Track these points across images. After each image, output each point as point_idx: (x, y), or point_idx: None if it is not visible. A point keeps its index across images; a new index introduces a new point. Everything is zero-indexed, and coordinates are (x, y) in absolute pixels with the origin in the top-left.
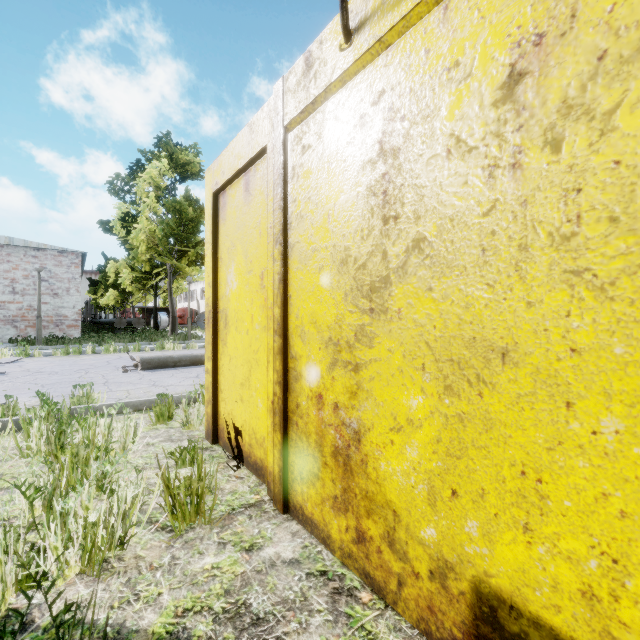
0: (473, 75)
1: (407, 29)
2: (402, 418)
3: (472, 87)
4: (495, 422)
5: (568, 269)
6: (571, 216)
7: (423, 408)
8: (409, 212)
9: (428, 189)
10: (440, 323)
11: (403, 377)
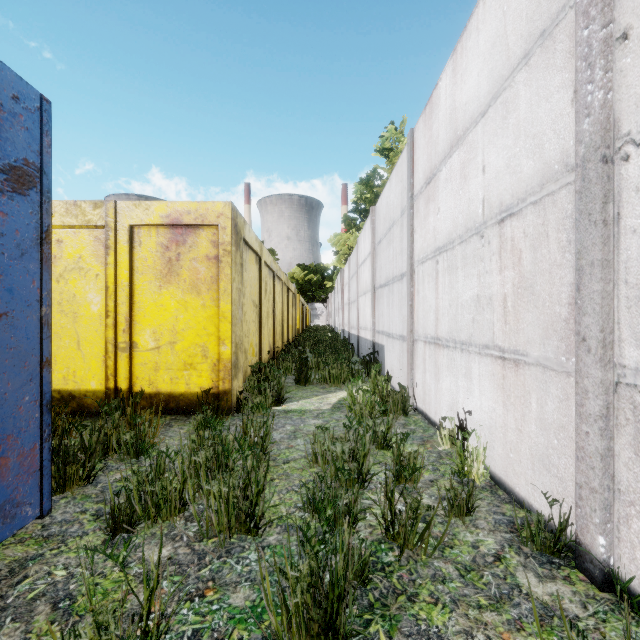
0: None
1: None
2: None
3: None
4: None
5: (61, 310)
6: (61, 299)
7: None
8: None
9: None
10: None
11: None
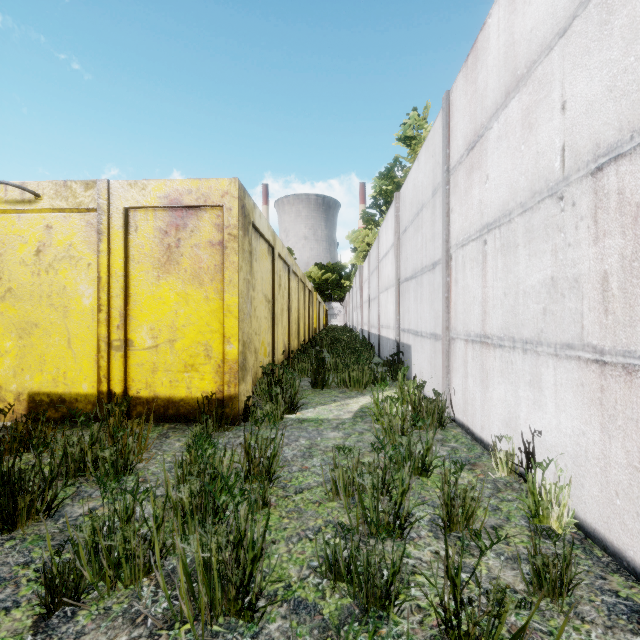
0: (28, 243)
1: (6, 213)
2: (4, 351)
3: (28, 247)
4: (34, 344)
5: (50, 304)
6: (51, 291)
7: (12, 346)
8: (7, 278)
9: (14, 272)
10: (18, 317)
11: (4, 336)
